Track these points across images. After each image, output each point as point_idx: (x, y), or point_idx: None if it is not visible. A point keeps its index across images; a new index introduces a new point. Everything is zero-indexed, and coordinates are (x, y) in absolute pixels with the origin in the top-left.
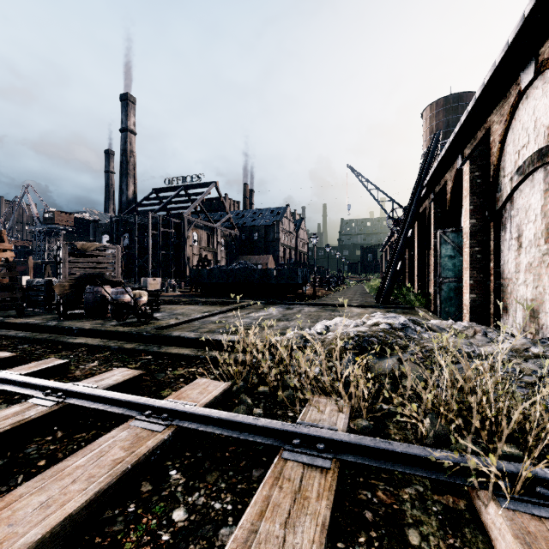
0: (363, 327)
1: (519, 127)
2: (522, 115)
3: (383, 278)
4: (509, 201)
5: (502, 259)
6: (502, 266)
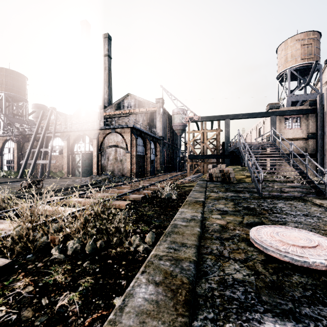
0: (105, 176)
1: (109, 138)
2: (110, 136)
3: (32, 167)
4: (105, 150)
5: (102, 162)
6: (102, 163)
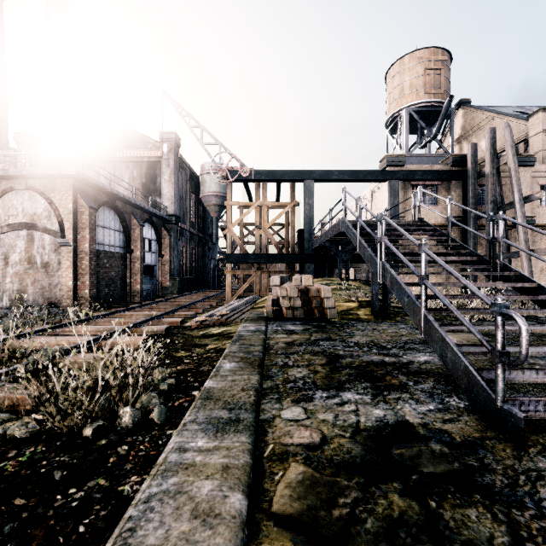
0: None
1: (9, 204)
2: (13, 199)
3: None
4: None
5: None
6: None
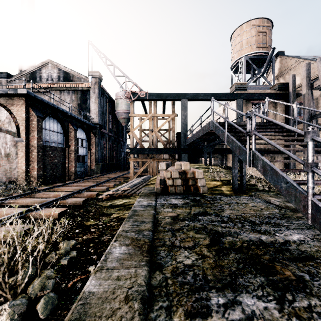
0: None
1: None
2: None
3: None
4: None
5: None
6: None
